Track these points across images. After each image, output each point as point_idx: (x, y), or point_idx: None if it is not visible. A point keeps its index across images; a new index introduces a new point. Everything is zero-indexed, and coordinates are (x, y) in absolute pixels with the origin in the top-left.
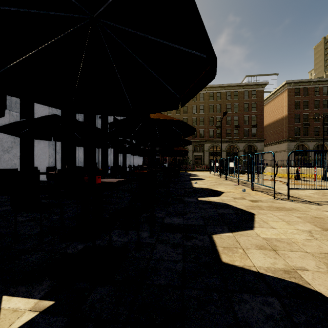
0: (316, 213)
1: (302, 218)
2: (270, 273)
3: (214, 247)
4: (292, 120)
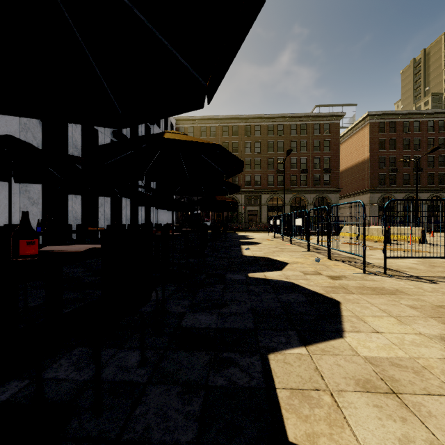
0: (436, 298)
1: (417, 308)
2: None
3: (272, 391)
4: (375, 164)
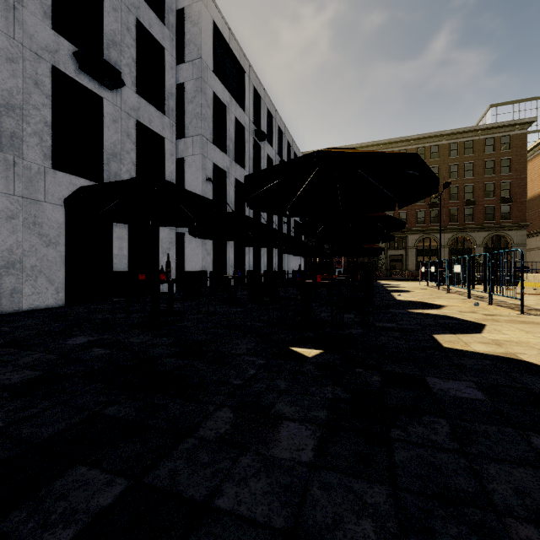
0: None
1: None
2: (488, 353)
3: (436, 340)
4: None
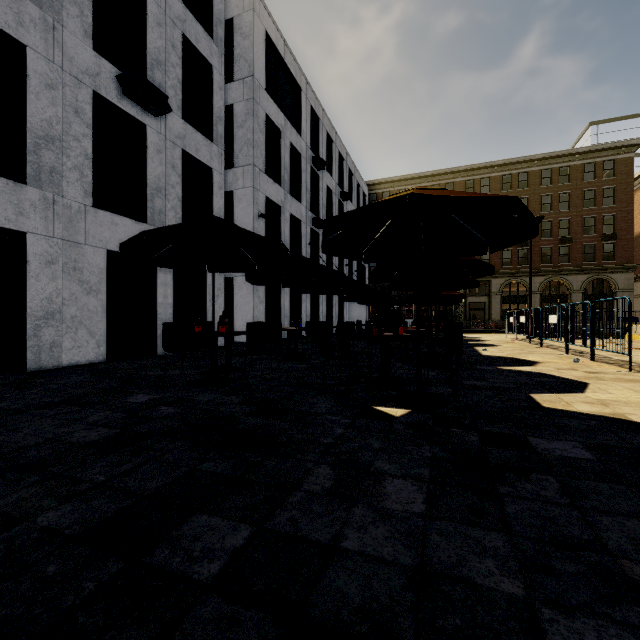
0: None
1: None
2: (594, 413)
3: (533, 400)
4: None
